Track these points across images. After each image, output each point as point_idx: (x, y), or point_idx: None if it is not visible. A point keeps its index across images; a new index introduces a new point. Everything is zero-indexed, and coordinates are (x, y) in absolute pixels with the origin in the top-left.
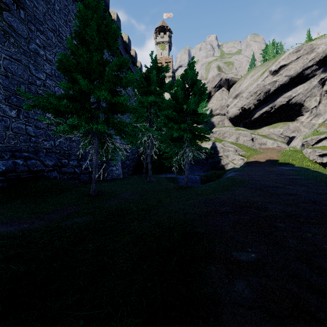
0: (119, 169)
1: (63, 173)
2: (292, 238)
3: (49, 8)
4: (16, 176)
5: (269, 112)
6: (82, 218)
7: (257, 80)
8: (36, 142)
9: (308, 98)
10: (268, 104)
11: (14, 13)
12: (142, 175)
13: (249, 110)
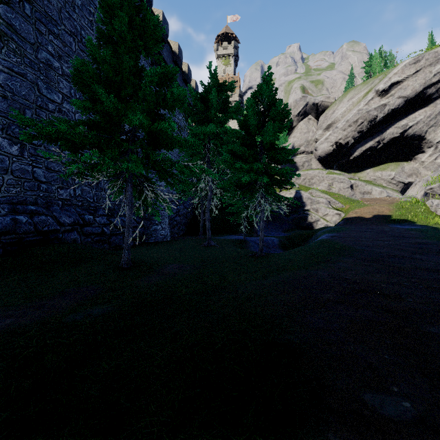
0: (165, 228)
1: (86, 234)
2: None
3: (66, 3)
4: (17, 238)
5: (374, 148)
6: (101, 308)
7: (358, 104)
8: (47, 191)
9: (432, 128)
10: (374, 137)
11: (15, 7)
12: (198, 237)
13: (346, 146)
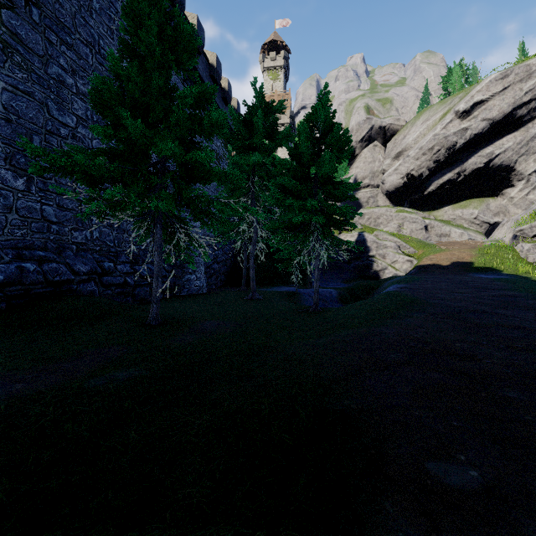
0: (201, 278)
1: (105, 285)
2: None
3: (82, 7)
4: (23, 290)
5: (454, 181)
6: (126, 372)
7: (433, 128)
8: (59, 233)
9: (523, 157)
10: (453, 168)
11: (20, 12)
12: (240, 288)
13: (419, 179)
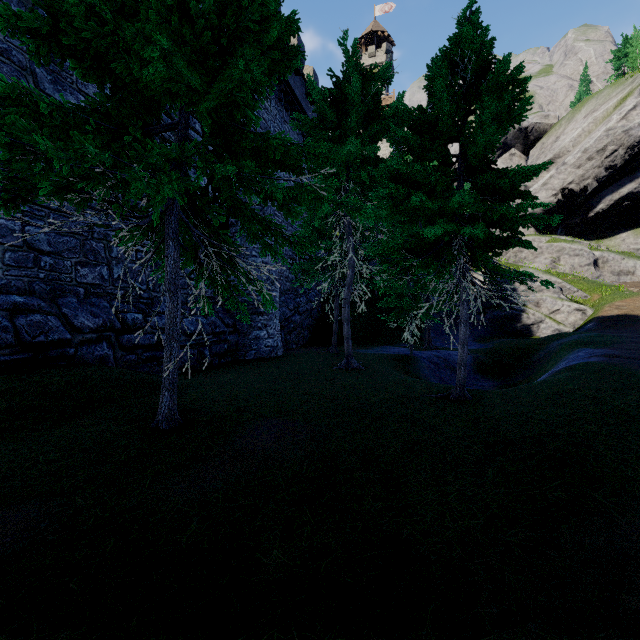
0: (274, 335)
1: (126, 347)
2: None
3: None
4: None
5: (637, 194)
6: None
7: (605, 120)
8: (55, 269)
9: None
10: (636, 176)
11: None
12: (330, 349)
13: (582, 194)
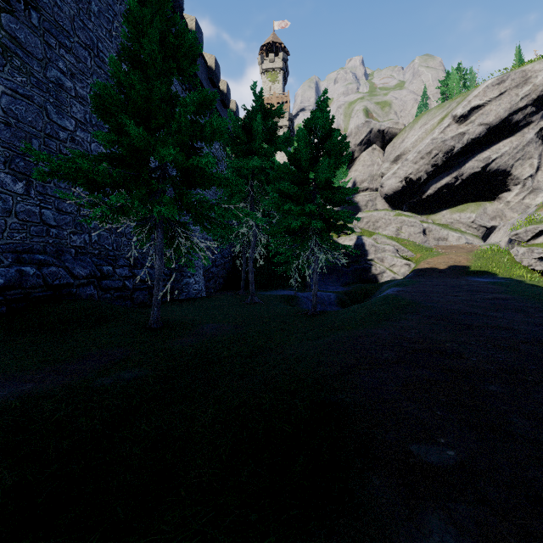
0: (200, 282)
1: (104, 289)
2: (519, 417)
3: (81, 10)
4: (23, 294)
5: (451, 185)
6: (132, 372)
7: (431, 132)
8: (58, 237)
9: (519, 161)
10: (450, 172)
11: (20, 15)
12: (239, 292)
13: (418, 182)
